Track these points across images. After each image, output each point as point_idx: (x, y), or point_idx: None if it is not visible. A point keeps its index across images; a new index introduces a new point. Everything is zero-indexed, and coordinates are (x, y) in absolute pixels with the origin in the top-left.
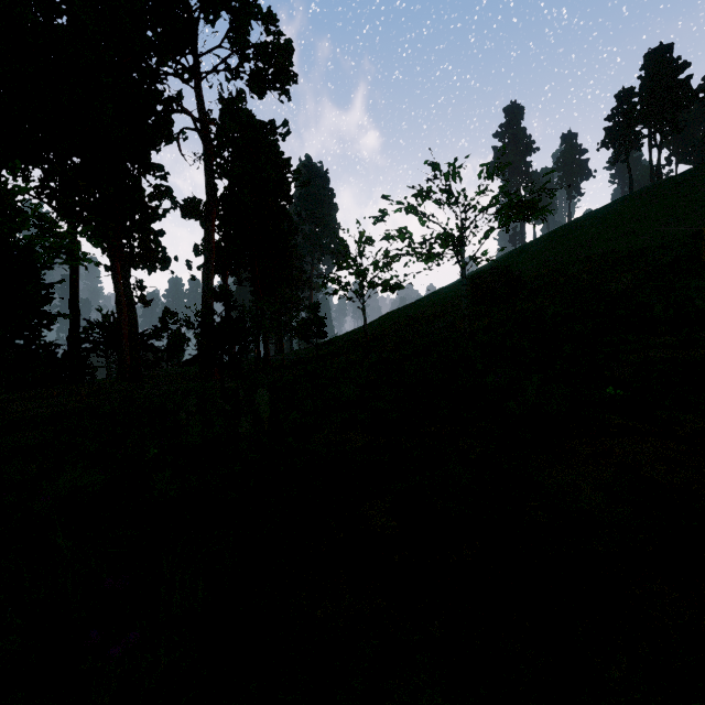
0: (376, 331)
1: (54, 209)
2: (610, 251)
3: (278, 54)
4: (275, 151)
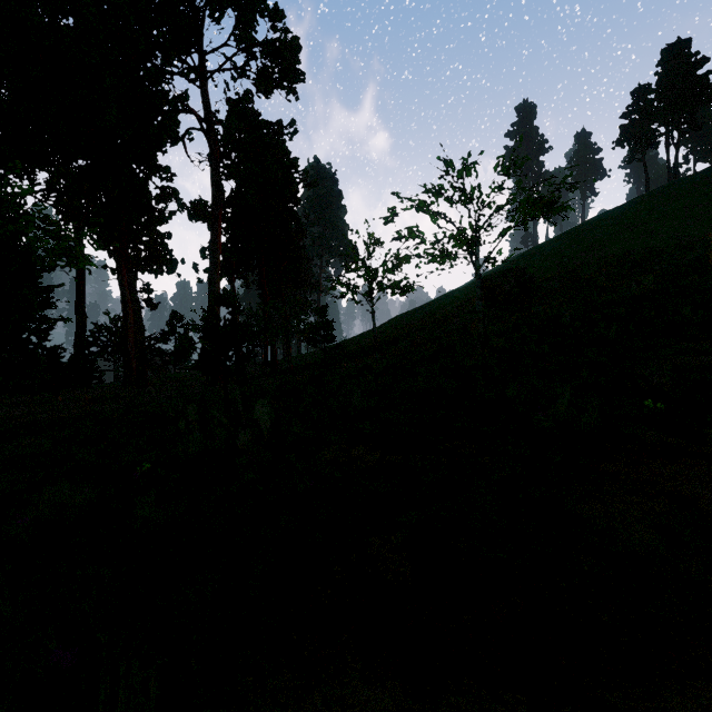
0: (385, 334)
1: (59, 212)
2: (628, 252)
3: (285, 51)
4: (282, 151)
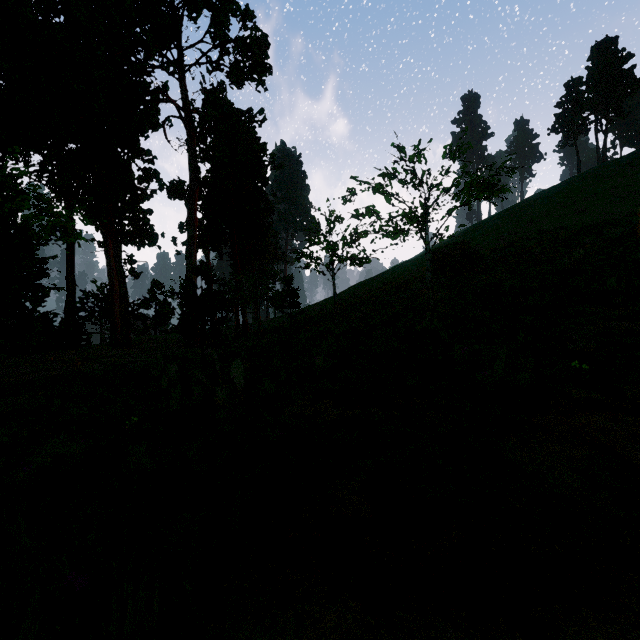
0: (344, 301)
1: (51, 191)
2: (561, 227)
3: (255, 48)
4: (253, 136)
